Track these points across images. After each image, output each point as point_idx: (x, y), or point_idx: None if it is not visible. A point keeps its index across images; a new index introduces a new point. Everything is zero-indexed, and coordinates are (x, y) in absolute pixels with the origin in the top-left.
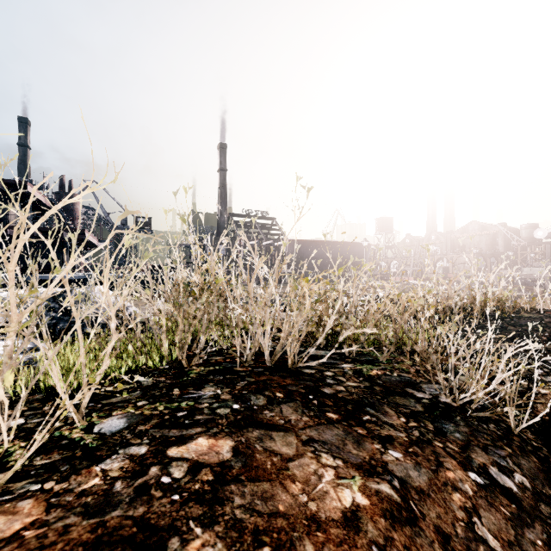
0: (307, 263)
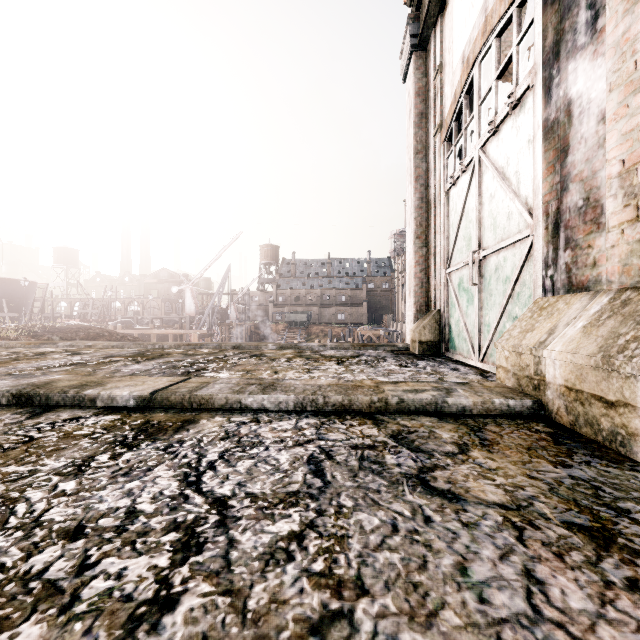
0: None
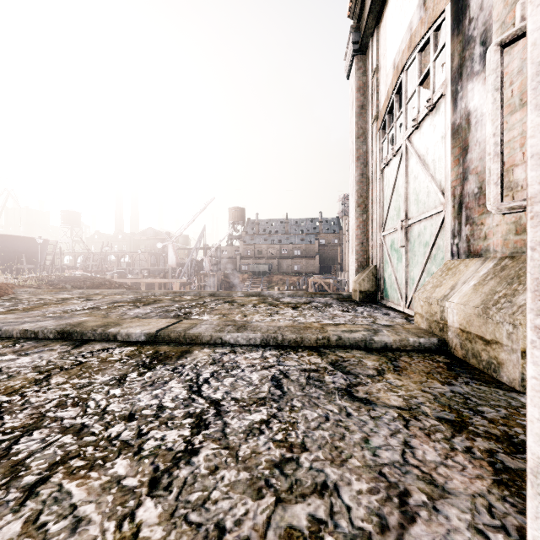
0: None
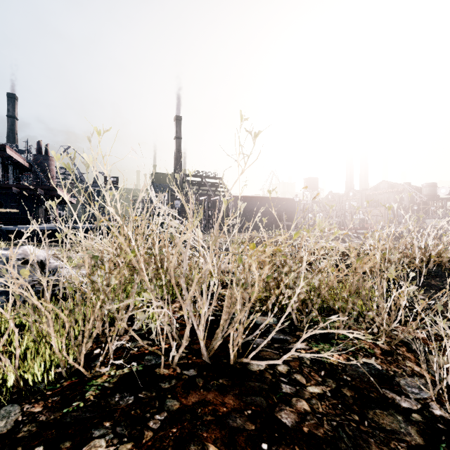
0: (253, 223)
